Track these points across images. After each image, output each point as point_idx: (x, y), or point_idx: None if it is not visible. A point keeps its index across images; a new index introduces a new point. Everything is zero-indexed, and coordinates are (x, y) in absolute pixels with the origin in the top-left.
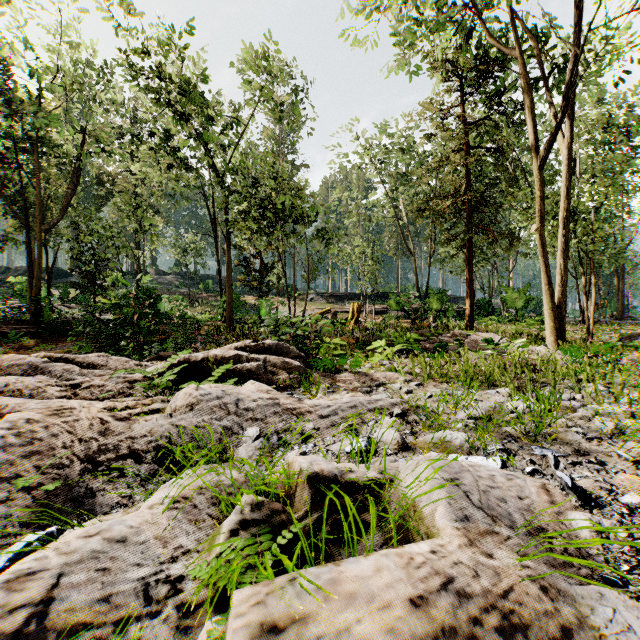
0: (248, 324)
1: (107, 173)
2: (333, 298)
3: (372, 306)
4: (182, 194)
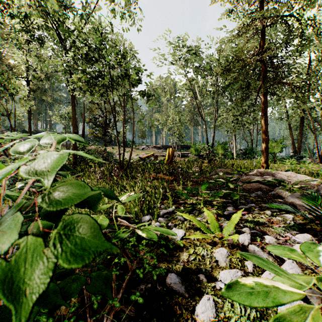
0: (94, 163)
1: (7, 64)
2: (155, 148)
3: (178, 152)
4: (51, 74)
